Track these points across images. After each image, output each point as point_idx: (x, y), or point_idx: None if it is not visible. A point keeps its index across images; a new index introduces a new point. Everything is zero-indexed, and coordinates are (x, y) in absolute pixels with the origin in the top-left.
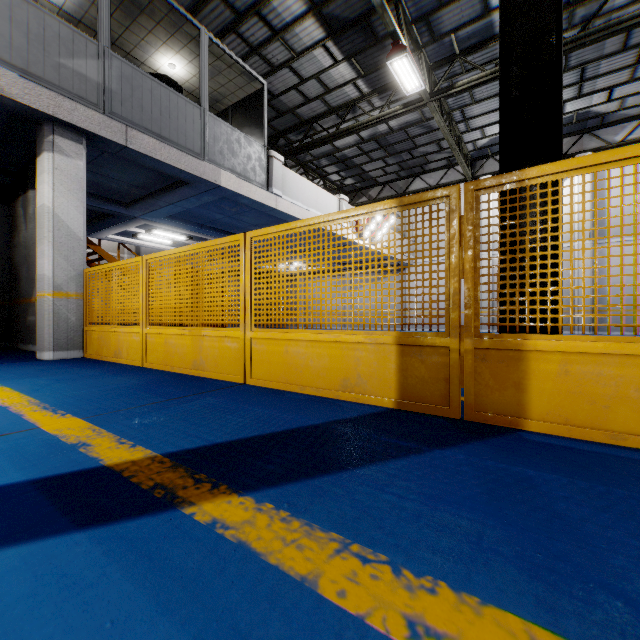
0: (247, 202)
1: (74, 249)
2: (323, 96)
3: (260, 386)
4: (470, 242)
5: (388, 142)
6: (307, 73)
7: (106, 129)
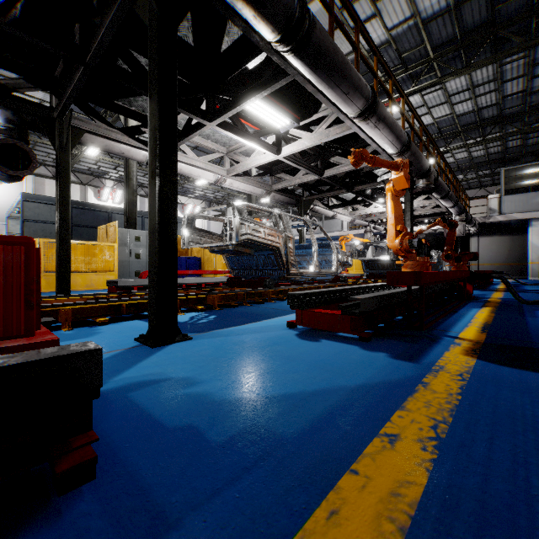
0: None
1: (535, 250)
2: None
3: None
4: None
5: None
6: None
7: None
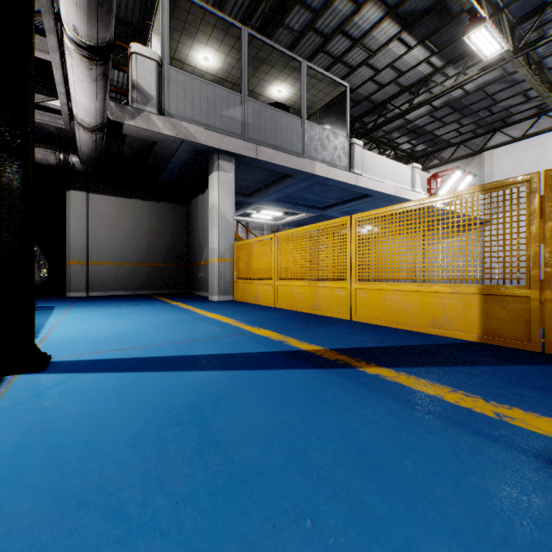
0: (333, 183)
1: (228, 231)
2: (396, 80)
3: (363, 322)
4: (549, 215)
5: (463, 105)
6: (382, 65)
7: (245, 150)
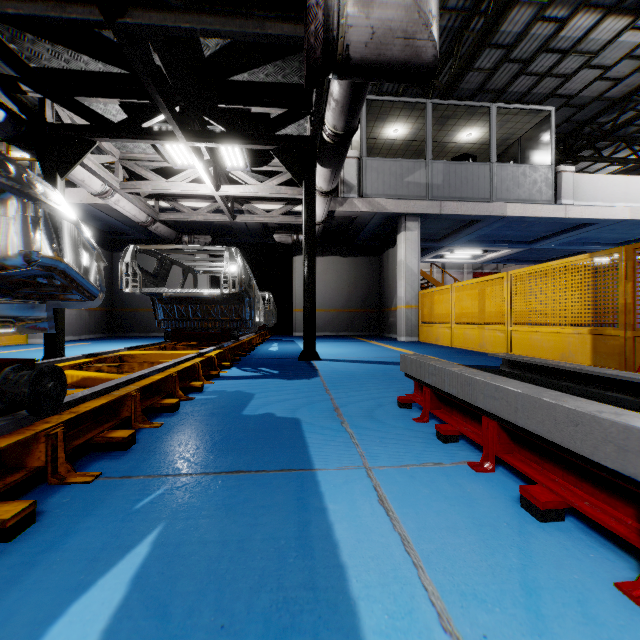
0: (533, 220)
1: (414, 281)
2: (639, 67)
3: None
4: (628, 278)
5: None
6: (612, 60)
7: (430, 208)
